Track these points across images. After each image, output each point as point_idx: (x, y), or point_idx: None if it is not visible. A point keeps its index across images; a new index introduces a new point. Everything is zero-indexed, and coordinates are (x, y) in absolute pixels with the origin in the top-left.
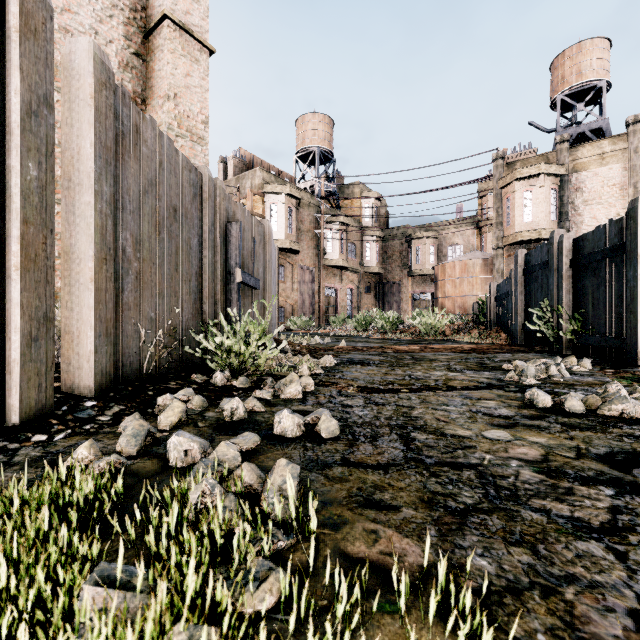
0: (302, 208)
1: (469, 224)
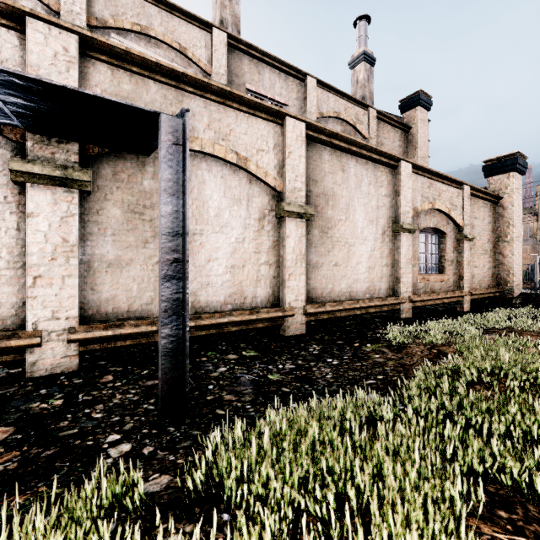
0: None
1: (528, 213)
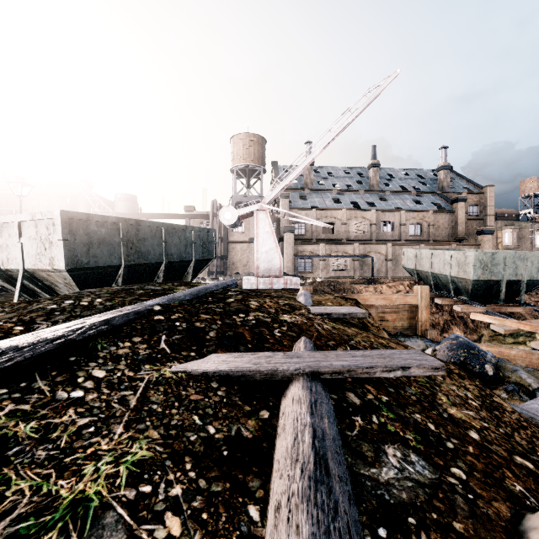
0: (521, 229)
1: None
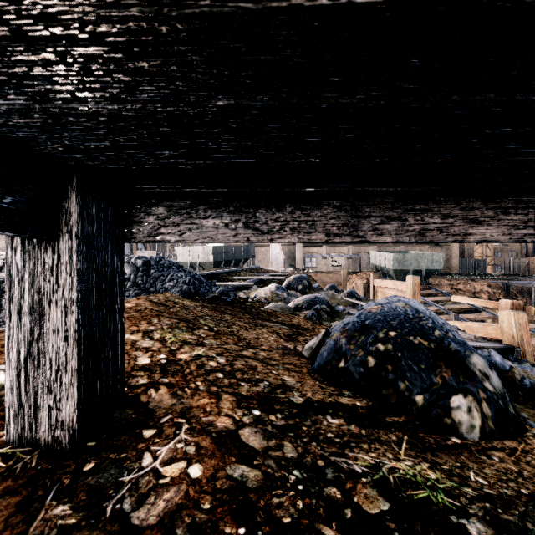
0: None
1: None
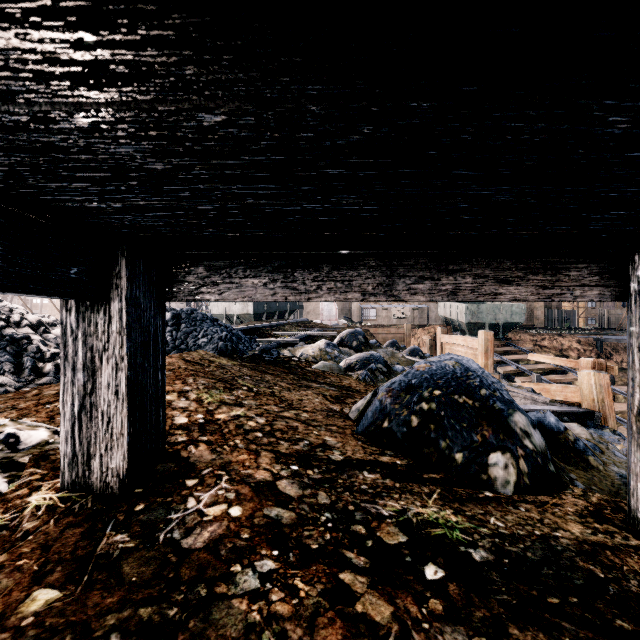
0: None
1: None
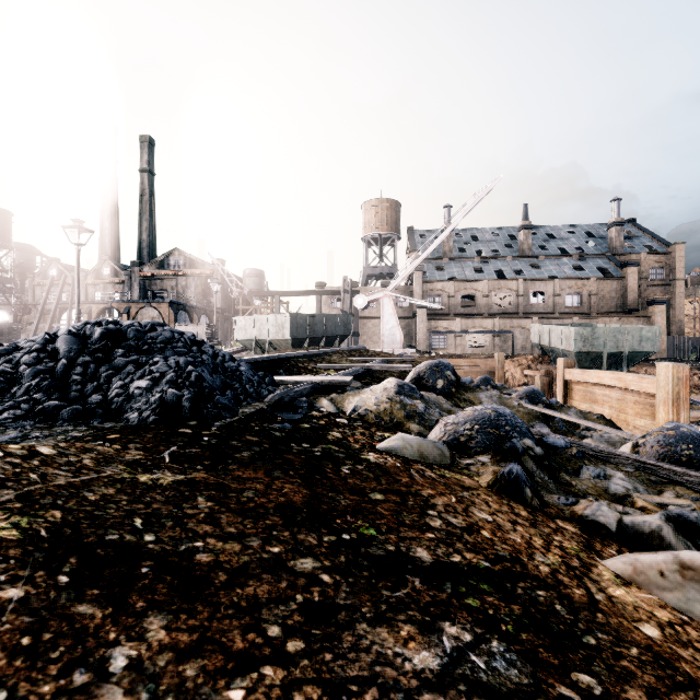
0: None
1: None
